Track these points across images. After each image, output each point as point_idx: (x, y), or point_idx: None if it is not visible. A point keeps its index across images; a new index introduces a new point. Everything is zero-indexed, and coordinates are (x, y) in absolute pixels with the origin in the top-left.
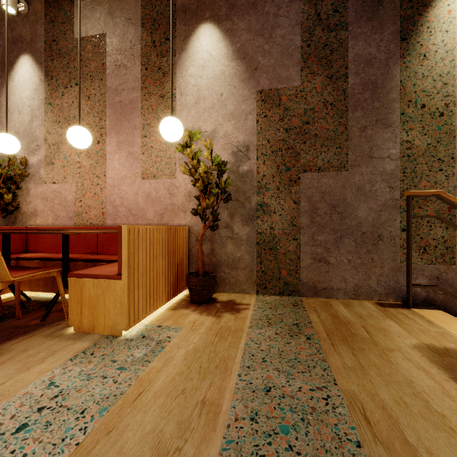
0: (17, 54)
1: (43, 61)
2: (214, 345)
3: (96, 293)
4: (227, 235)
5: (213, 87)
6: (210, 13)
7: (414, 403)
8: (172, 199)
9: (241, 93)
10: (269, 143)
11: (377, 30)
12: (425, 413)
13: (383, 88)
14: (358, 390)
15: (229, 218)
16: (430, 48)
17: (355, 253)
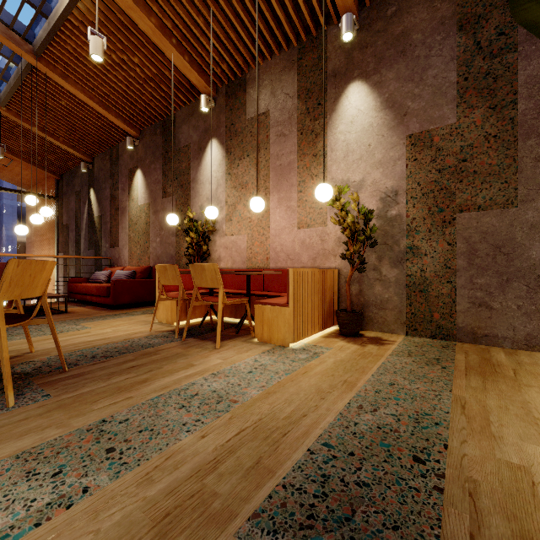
0: (208, 140)
1: (224, 142)
2: (356, 360)
3: (272, 315)
4: (375, 277)
5: (361, 139)
6: (358, 71)
7: (516, 410)
8: (323, 245)
9: (389, 141)
10: (419, 185)
11: None
12: (521, 415)
13: None
14: (469, 397)
15: (377, 261)
16: None
17: (528, 299)
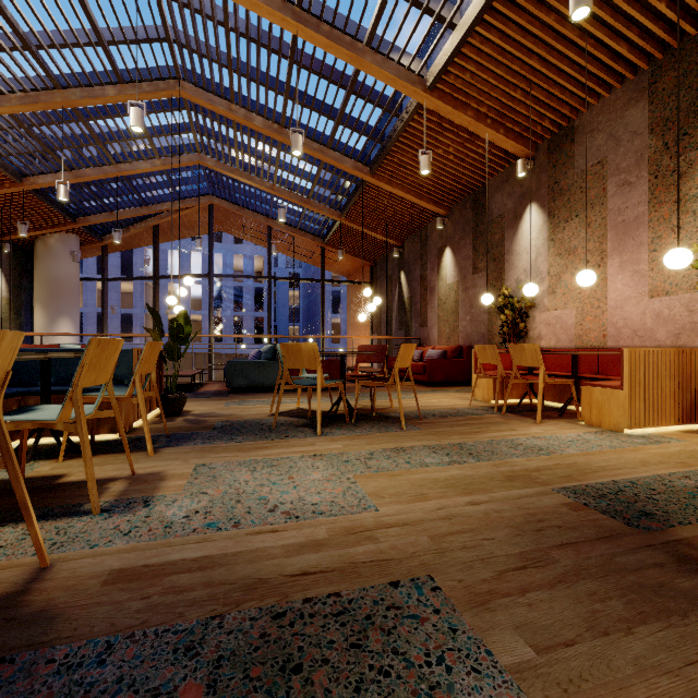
0: (525, 205)
1: (546, 205)
2: None
3: (602, 398)
4: None
5: None
6: None
7: None
8: (692, 317)
9: None
10: None
11: None
12: None
13: None
14: None
15: None
16: None
17: None
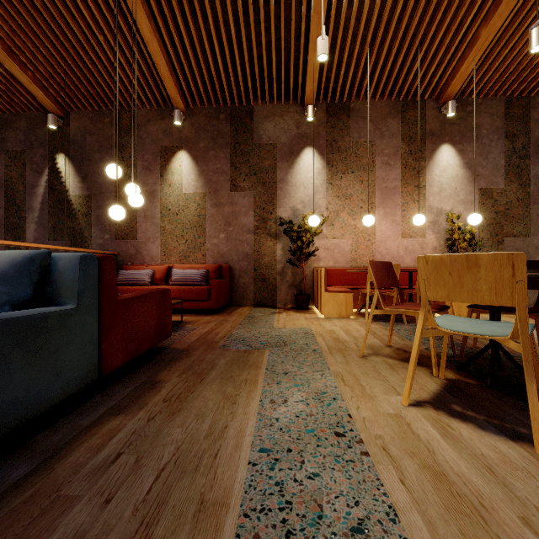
0: (302, 146)
1: (325, 154)
2: None
3: None
4: None
5: (451, 183)
6: (448, 138)
7: None
8: (423, 251)
9: (468, 189)
10: (485, 219)
11: None
12: None
13: None
14: None
15: None
16: None
17: None
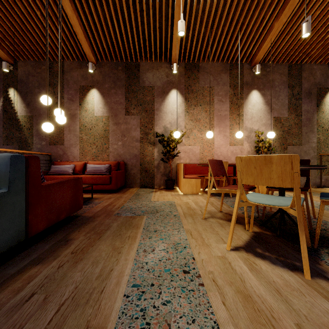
0: (170, 88)
1: (184, 93)
2: None
3: None
4: None
5: (257, 113)
6: (256, 86)
7: None
8: (242, 153)
9: (267, 117)
10: (277, 135)
11: (310, 102)
12: None
13: (312, 120)
14: None
15: None
16: (324, 110)
17: None
